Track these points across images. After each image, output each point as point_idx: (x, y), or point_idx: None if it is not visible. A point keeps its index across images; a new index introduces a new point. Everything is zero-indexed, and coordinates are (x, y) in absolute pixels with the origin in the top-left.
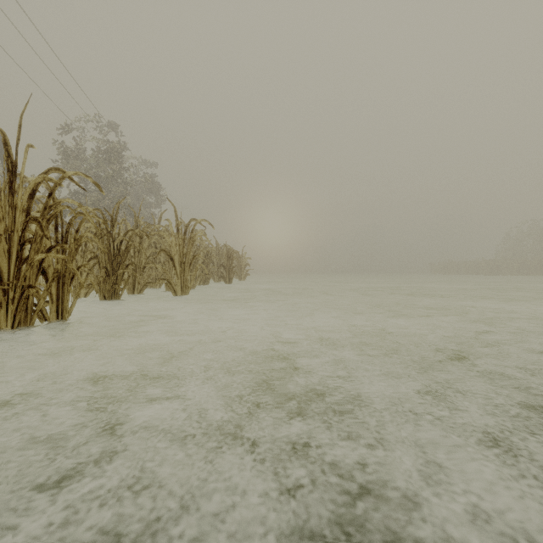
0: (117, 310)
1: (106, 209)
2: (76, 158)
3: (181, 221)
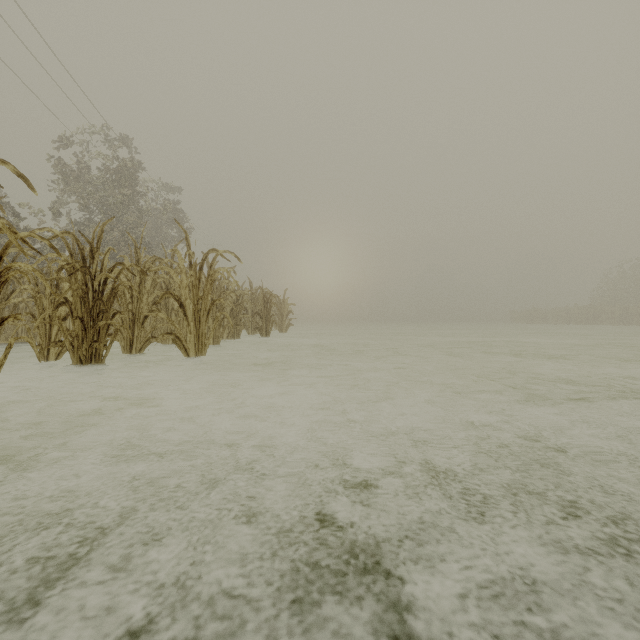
0: (99, 378)
1: (114, 242)
2: (76, 178)
3: (193, 252)
